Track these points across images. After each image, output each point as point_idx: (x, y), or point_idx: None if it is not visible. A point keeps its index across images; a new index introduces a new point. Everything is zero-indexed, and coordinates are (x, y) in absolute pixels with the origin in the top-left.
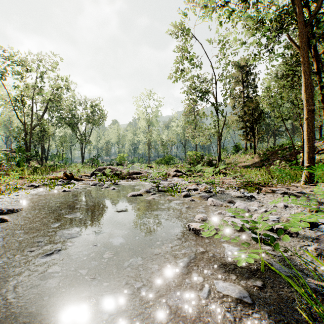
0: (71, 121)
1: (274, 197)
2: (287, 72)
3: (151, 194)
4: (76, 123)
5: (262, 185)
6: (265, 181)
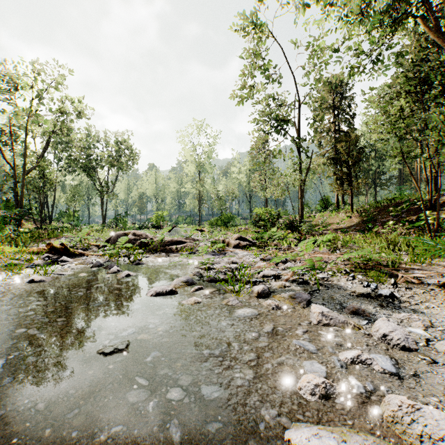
0: (86, 163)
1: (430, 294)
2: (405, 89)
3: (194, 289)
4: (94, 166)
5: (389, 266)
6: (392, 258)
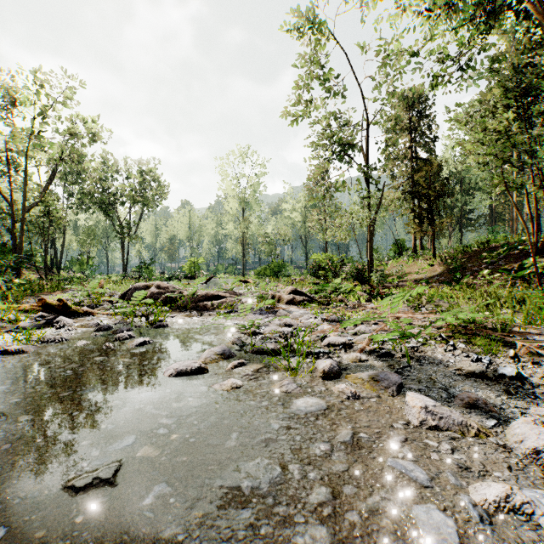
0: (102, 198)
1: None
2: (504, 102)
3: (233, 365)
4: (112, 202)
5: (497, 329)
6: (500, 319)
